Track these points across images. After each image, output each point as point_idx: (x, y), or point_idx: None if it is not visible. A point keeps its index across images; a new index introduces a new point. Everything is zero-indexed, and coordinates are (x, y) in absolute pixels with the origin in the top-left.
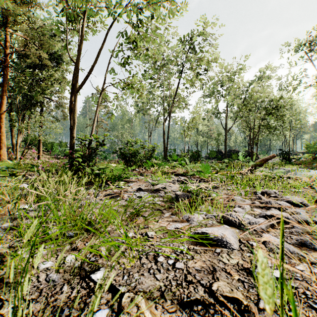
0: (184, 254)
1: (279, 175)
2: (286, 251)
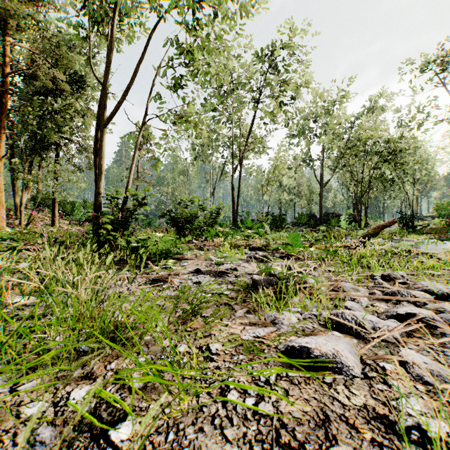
0: (271, 387)
1: (406, 249)
2: (444, 381)
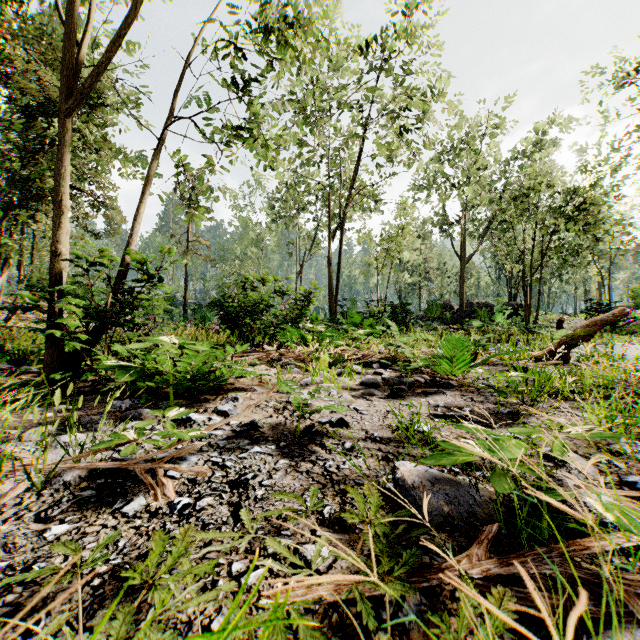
0: None
1: None
2: None
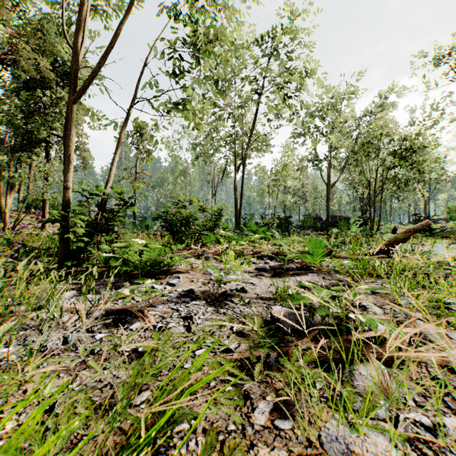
0: None
1: None
2: None
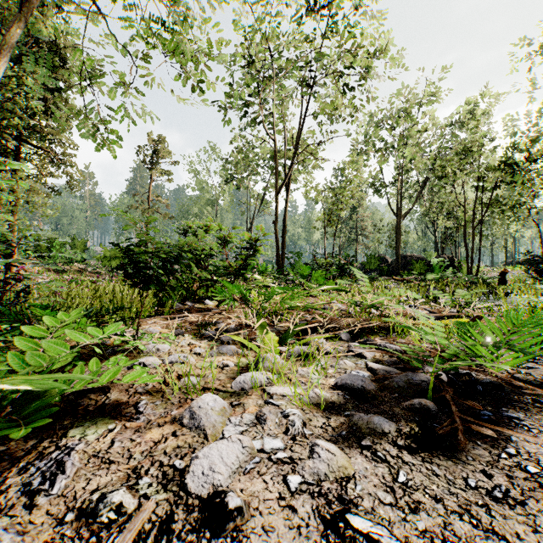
0: None
1: None
2: None
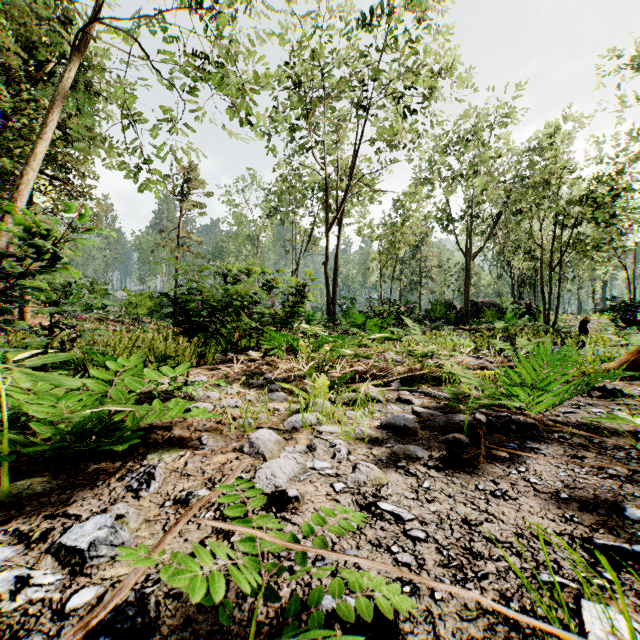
0: None
1: None
2: None
